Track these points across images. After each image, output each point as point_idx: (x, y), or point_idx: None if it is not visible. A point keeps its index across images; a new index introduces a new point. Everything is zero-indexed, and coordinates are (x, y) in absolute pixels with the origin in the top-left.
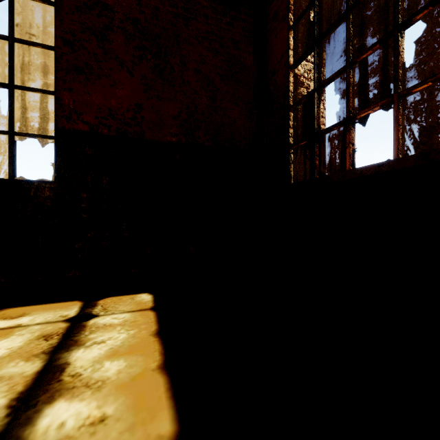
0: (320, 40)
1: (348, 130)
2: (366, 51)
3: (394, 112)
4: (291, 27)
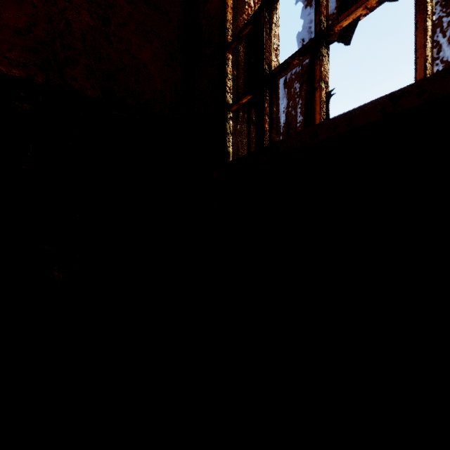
0: None
1: (318, 57)
2: None
3: None
4: None
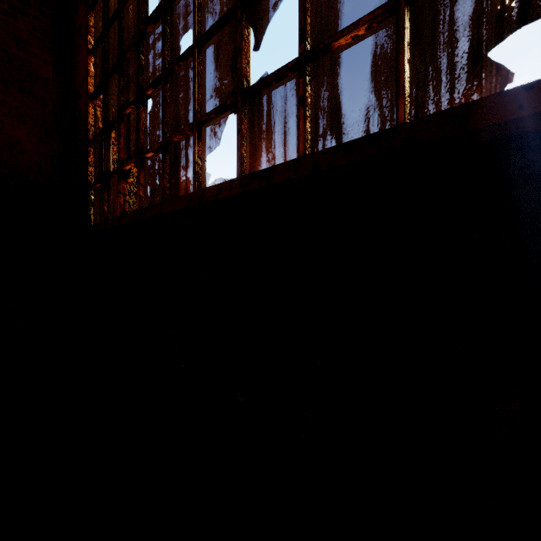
0: (107, 79)
1: (119, 180)
2: (127, 107)
3: (137, 171)
4: (90, 52)
